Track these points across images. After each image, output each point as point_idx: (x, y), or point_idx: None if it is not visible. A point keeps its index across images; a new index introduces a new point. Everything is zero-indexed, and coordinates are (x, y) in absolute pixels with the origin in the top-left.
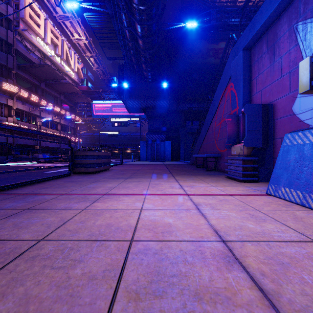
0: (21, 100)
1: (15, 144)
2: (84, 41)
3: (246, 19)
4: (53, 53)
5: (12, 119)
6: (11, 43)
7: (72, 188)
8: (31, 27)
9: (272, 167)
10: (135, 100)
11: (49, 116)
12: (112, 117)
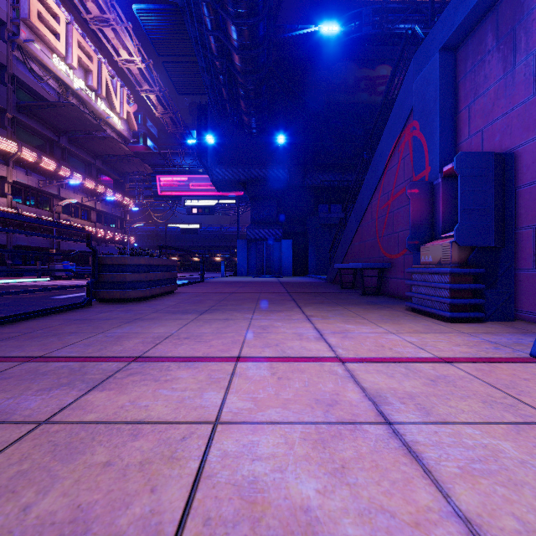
0: (23, 166)
1: (12, 246)
2: (139, 64)
3: (425, 24)
4: (83, 84)
5: (7, 201)
6: (4, 63)
7: (69, 338)
8: (42, 36)
9: (512, 288)
10: (227, 168)
11: (76, 197)
12: (187, 198)
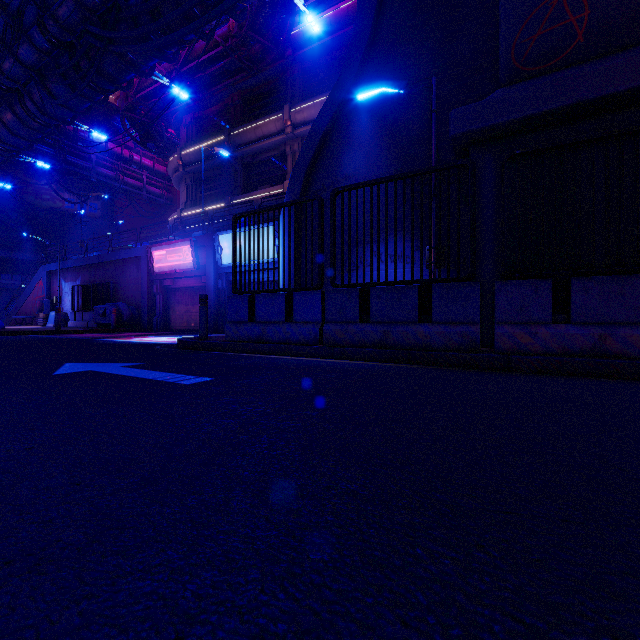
0: None
1: None
2: None
3: None
4: None
5: None
6: None
7: None
8: None
9: None
10: None
11: None
12: None
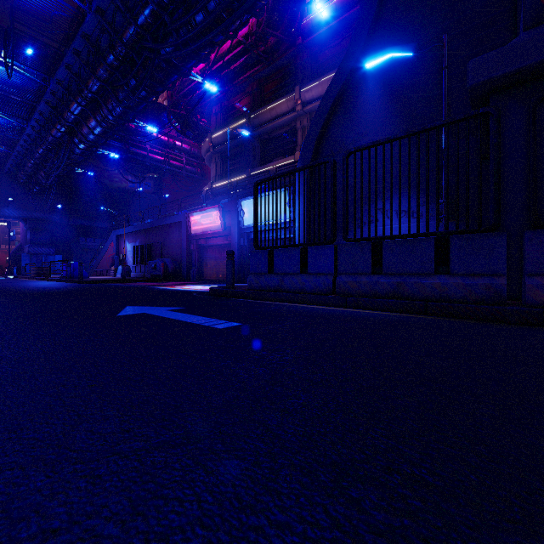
0: None
1: None
2: None
3: None
4: None
5: None
6: None
7: None
8: None
9: None
10: (15, 210)
11: None
12: None
